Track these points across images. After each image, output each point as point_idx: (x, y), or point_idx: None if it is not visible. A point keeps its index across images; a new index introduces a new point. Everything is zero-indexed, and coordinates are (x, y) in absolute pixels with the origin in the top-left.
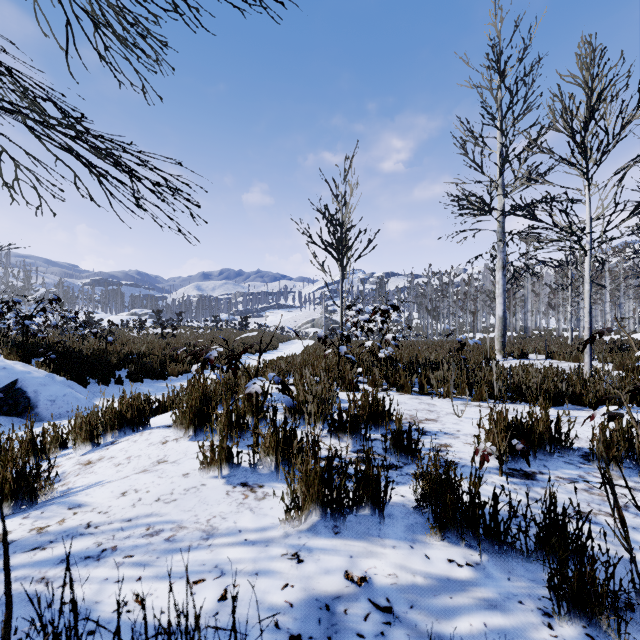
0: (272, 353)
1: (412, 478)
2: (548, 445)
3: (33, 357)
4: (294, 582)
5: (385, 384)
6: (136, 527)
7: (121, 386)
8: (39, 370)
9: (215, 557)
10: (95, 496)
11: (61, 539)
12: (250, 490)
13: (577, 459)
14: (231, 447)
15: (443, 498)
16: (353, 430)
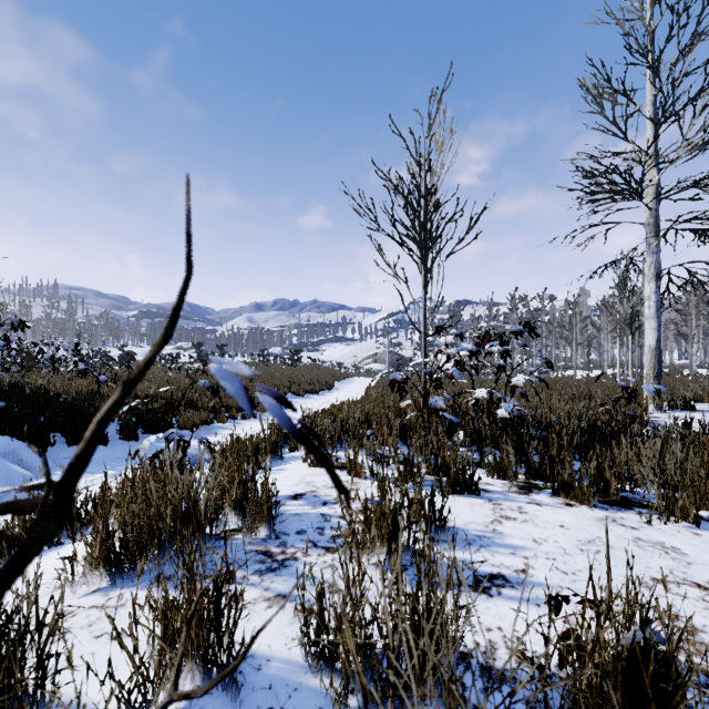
0: (325, 394)
1: None
2: None
3: None
4: None
5: (514, 468)
6: None
7: (103, 447)
8: None
9: None
10: None
11: None
12: None
13: None
14: None
15: None
16: None
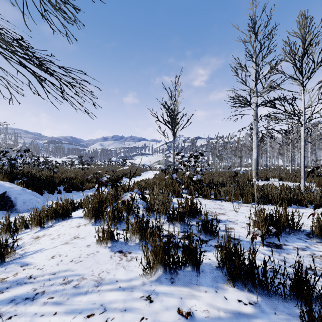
0: (138, 177)
1: (214, 248)
2: (287, 228)
3: (15, 179)
4: (147, 316)
5: (196, 194)
6: (57, 278)
7: (60, 194)
8: (18, 186)
9: (101, 298)
10: (36, 258)
11: (13, 286)
12: (123, 255)
13: (303, 236)
14: (113, 230)
15: (234, 263)
16: (180, 220)
